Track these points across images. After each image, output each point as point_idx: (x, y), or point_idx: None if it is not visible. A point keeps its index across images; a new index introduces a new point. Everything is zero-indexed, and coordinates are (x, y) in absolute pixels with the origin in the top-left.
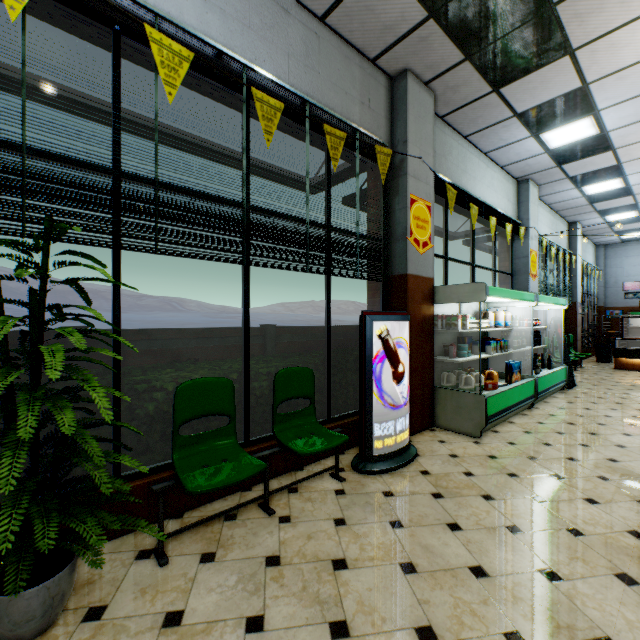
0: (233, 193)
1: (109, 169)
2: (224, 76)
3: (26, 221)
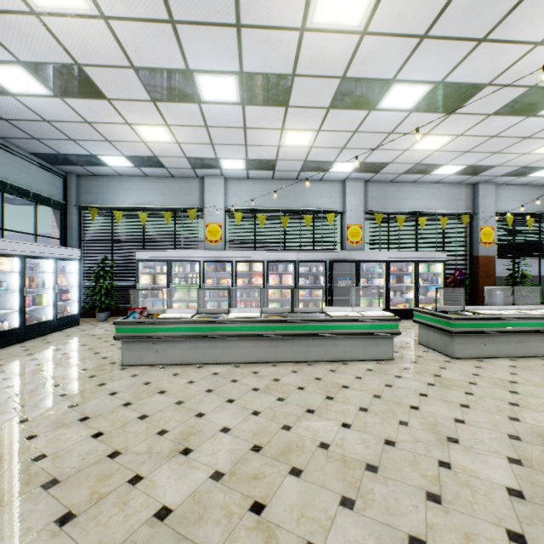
0: (539, 243)
1: (517, 245)
2: (537, 218)
3: (507, 257)
